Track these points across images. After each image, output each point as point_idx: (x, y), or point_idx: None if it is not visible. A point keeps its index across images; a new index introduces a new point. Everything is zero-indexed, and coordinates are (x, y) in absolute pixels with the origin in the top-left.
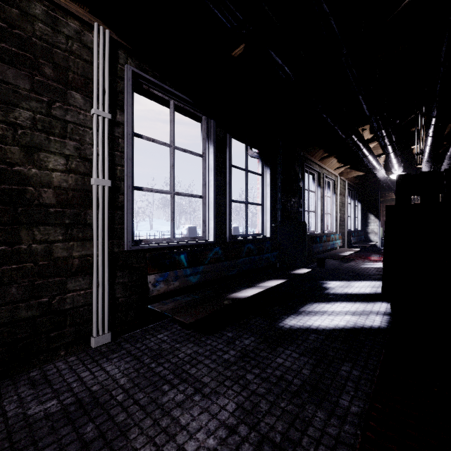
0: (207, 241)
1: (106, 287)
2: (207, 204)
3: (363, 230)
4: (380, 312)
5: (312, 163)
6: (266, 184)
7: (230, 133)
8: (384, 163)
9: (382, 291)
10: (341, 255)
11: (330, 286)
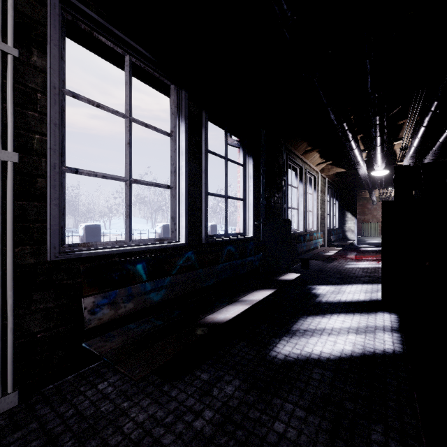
0: (177, 243)
1: (10, 320)
2: (177, 196)
3: (340, 228)
4: (387, 327)
5: (295, 157)
6: (248, 176)
7: (206, 110)
8: (366, 159)
9: (382, 299)
10: (326, 255)
11: (320, 292)
